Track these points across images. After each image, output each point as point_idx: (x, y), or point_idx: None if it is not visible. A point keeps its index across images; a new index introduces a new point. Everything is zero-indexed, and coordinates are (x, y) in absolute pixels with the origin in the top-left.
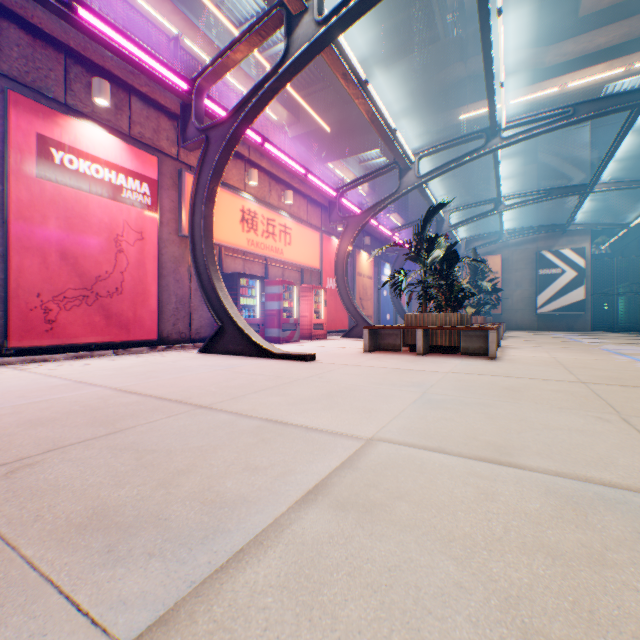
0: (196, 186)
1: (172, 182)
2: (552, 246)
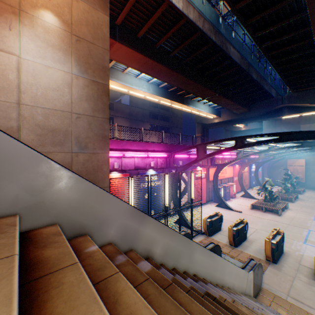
0: (214, 174)
1: (206, 170)
2: None
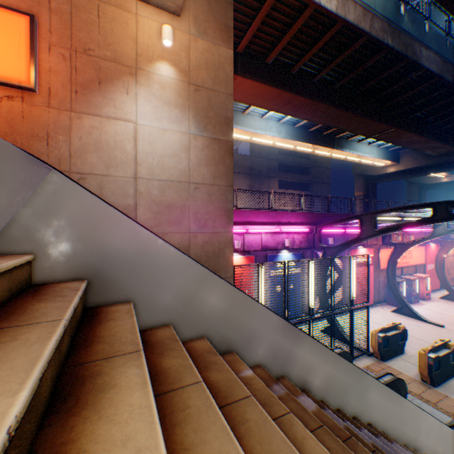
0: (388, 259)
1: (374, 252)
2: None
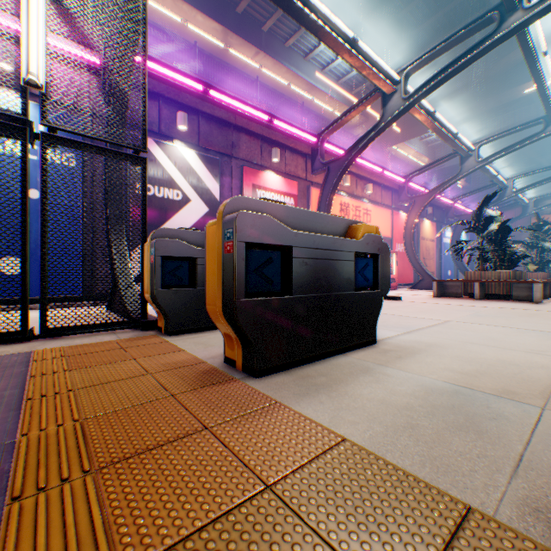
0: (320, 197)
1: (302, 194)
2: None
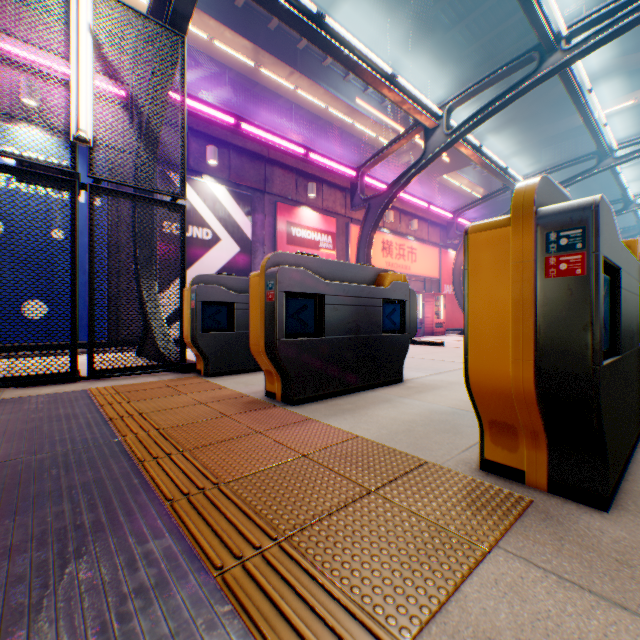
0: (360, 235)
1: (341, 231)
2: None
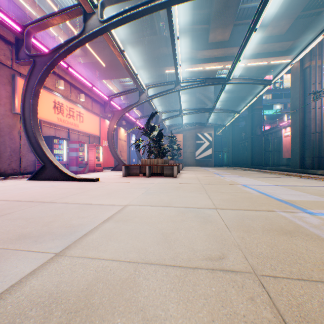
0: (26, 86)
1: (8, 81)
2: (201, 131)
